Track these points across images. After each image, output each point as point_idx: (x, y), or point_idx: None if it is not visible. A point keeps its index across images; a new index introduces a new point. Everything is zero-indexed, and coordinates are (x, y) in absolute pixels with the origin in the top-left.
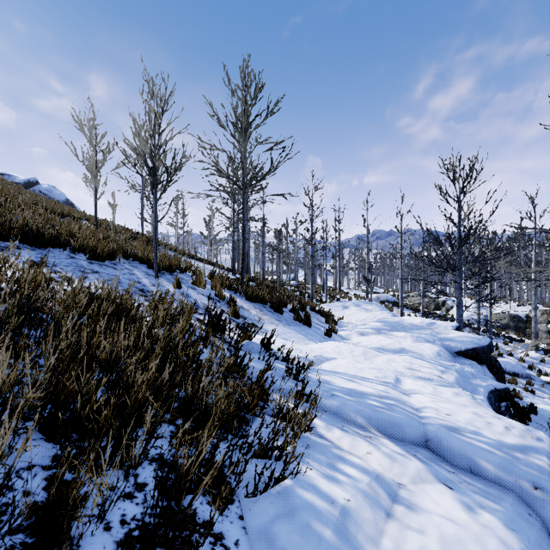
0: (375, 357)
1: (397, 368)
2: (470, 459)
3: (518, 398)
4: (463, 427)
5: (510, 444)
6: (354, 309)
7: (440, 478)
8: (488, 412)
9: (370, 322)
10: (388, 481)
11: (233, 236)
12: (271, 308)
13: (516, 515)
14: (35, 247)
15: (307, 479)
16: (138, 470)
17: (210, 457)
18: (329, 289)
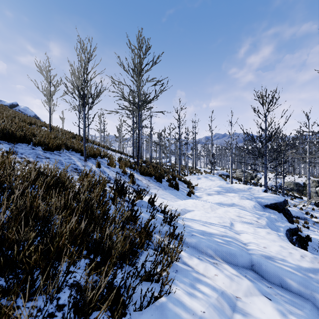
0: (217, 209)
1: (231, 216)
2: (280, 278)
3: (300, 231)
4: (275, 256)
5: (305, 268)
6: (204, 180)
7: (262, 292)
8: (289, 245)
9: (214, 187)
10: (229, 296)
11: (133, 137)
12: (155, 179)
13: (313, 318)
14: (10, 142)
15: (176, 297)
16: (60, 294)
17: (109, 285)
18: (189, 167)
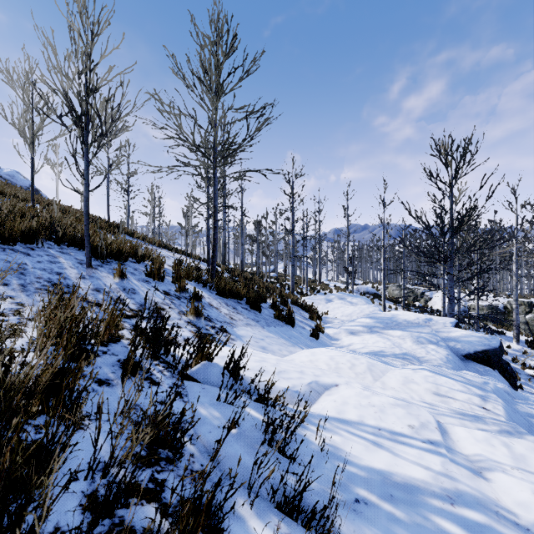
0: (384, 375)
1: (421, 394)
2: None
3: None
4: None
5: None
6: (338, 303)
7: None
8: None
9: (359, 318)
10: None
11: (207, 224)
12: (248, 304)
13: None
14: None
15: None
16: None
17: None
18: (309, 280)
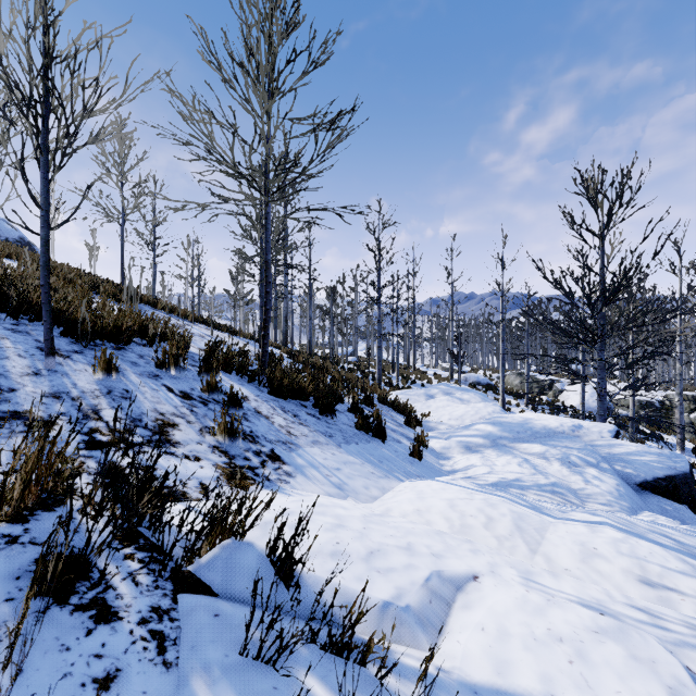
0: (543, 537)
1: (620, 583)
2: None
3: None
4: None
5: None
6: (444, 400)
7: None
8: None
9: (477, 424)
10: None
11: (261, 289)
12: (316, 407)
13: None
14: None
15: None
16: None
17: None
18: (400, 367)
